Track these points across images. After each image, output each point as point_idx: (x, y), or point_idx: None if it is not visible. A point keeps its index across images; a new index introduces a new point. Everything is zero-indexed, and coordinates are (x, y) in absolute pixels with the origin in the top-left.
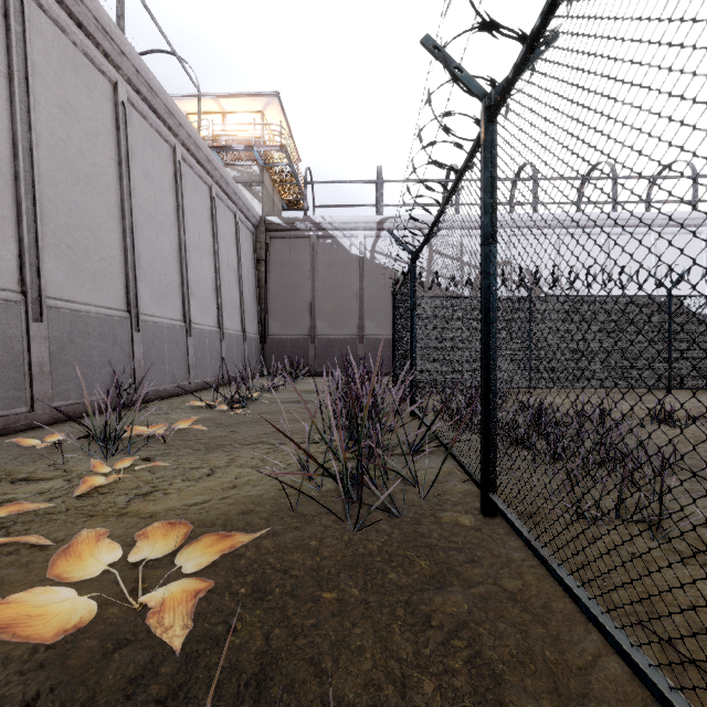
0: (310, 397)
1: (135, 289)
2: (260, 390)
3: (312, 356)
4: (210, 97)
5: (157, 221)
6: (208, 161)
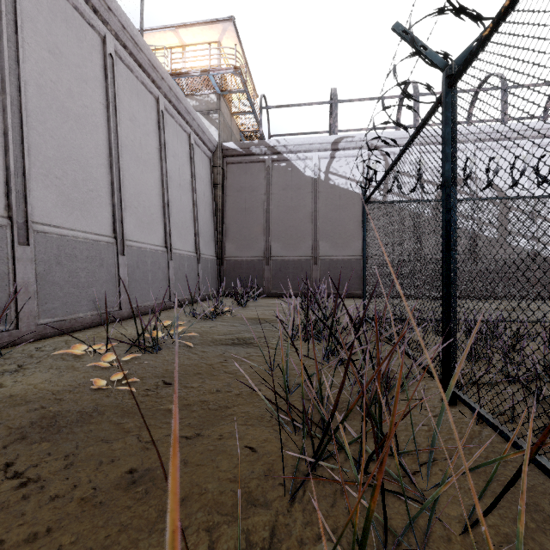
0: (257, 331)
1: (24, 190)
2: (202, 317)
3: (266, 277)
4: (169, 29)
5: (72, 113)
6: (152, 67)
